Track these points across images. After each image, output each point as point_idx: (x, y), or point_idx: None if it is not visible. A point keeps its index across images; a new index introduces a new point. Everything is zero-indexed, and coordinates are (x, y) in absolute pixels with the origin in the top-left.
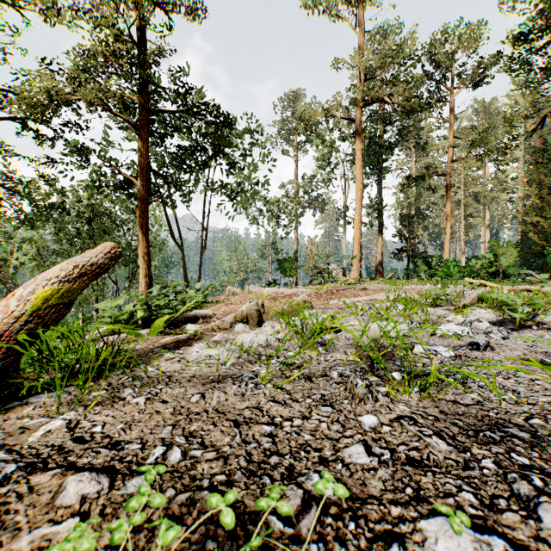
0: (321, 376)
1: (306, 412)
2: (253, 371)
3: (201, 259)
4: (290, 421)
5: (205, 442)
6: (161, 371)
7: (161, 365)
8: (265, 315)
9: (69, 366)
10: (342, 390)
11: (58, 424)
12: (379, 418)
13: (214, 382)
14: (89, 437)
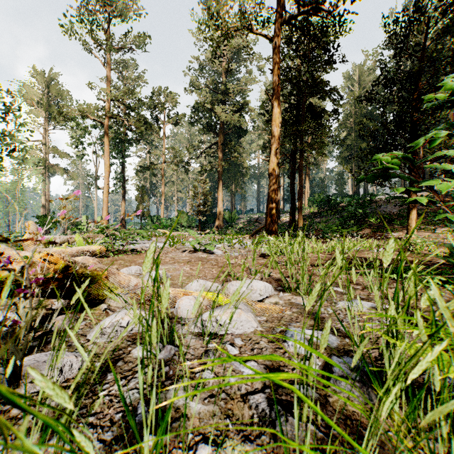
0: None
1: None
2: None
3: None
4: None
5: None
6: None
7: None
8: None
9: None
10: None
11: None
12: None
13: None
14: None
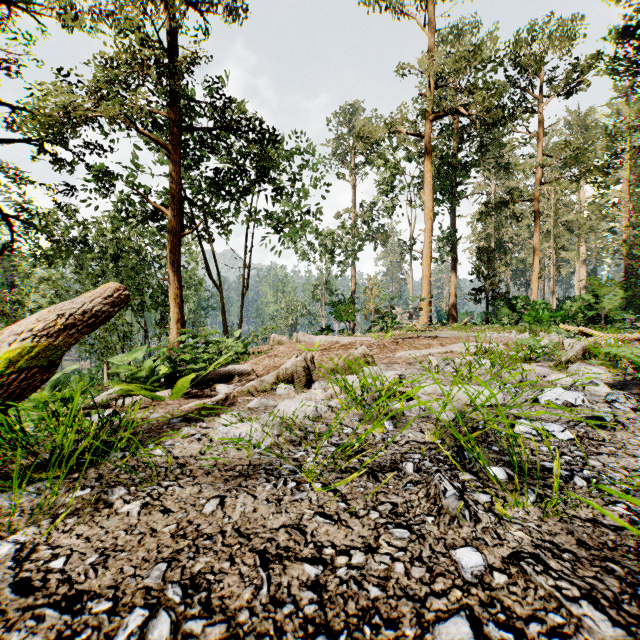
0: (390, 470)
1: (370, 538)
2: (296, 459)
3: (242, 301)
4: (347, 556)
5: (212, 599)
6: (173, 456)
7: (175, 445)
8: (315, 372)
9: (53, 447)
10: (422, 497)
11: (4, 553)
12: (485, 556)
13: (241, 477)
14: (39, 581)
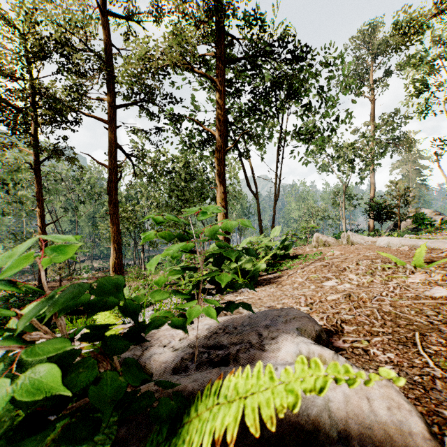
0: None
1: None
2: None
3: (274, 206)
4: None
5: None
6: None
7: None
8: None
9: None
10: None
11: None
12: None
13: None
14: None
